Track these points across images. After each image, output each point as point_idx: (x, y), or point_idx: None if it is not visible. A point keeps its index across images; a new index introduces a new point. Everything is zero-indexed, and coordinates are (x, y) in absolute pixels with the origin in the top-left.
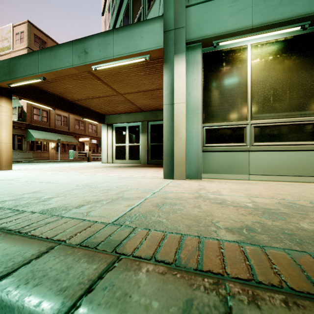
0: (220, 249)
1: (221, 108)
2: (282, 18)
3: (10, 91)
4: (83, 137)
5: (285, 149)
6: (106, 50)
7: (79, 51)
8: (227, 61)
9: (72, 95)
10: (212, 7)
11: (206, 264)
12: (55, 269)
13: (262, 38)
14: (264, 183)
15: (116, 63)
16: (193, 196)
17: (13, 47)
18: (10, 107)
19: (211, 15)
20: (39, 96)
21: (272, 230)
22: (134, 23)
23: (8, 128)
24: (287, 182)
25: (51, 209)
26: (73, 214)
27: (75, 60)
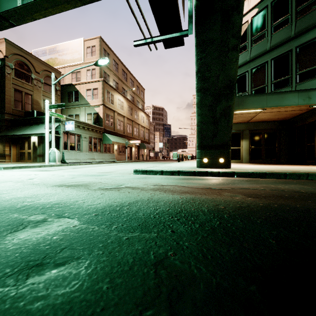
0: None
1: None
2: None
3: None
4: (132, 139)
5: None
6: None
7: (304, 96)
8: None
9: None
10: None
11: None
12: None
13: None
14: None
15: None
16: None
17: (84, 59)
18: None
19: None
20: None
21: None
22: None
23: None
24: None
25: None
26: None
27: (300, 101)
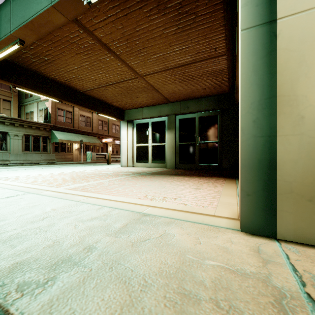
0: None
1: None
2: None
3: None
4: (106, 137)
5: None
6: None
7: None
8: None
9: (82, 83)
10: None
11: None
12: None
13: None
14: None
15: None
16: None
17: None
18: None
19: None
20: (41, 85)
21: None
22: None
23: None
24: None
25: None
26: None
27: None
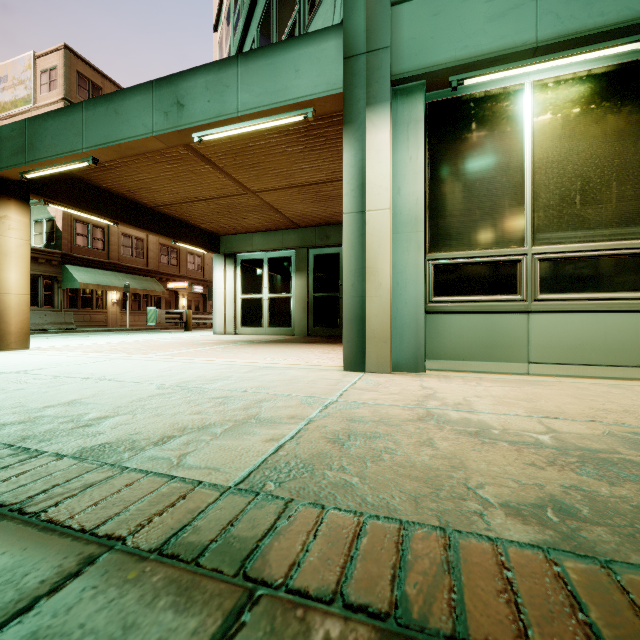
0: (502, 570)
1: (467, 220)
2: (603, 23)
3: (26, 186)
4: (176, 280)
5: (608, 309)
6: (223, 100)
7: (167, 102)
8: (481, 118)
9: (154, 196)
10: (448, 4)
11: (475, 621)
12: (93, 631)
13: (558, 67)
14: (563, 382)
15: (242, 127)
16: (413, 416)
17: (36, 100)
18: (25, 221)
19: (447, 21)
20: (87, 198)
21: (615, 511)
22: (281, 42)
23: (21, 264)
24: (612, 379)
25: (99, 448)
26: (149, 462)
27: (158, 122)
